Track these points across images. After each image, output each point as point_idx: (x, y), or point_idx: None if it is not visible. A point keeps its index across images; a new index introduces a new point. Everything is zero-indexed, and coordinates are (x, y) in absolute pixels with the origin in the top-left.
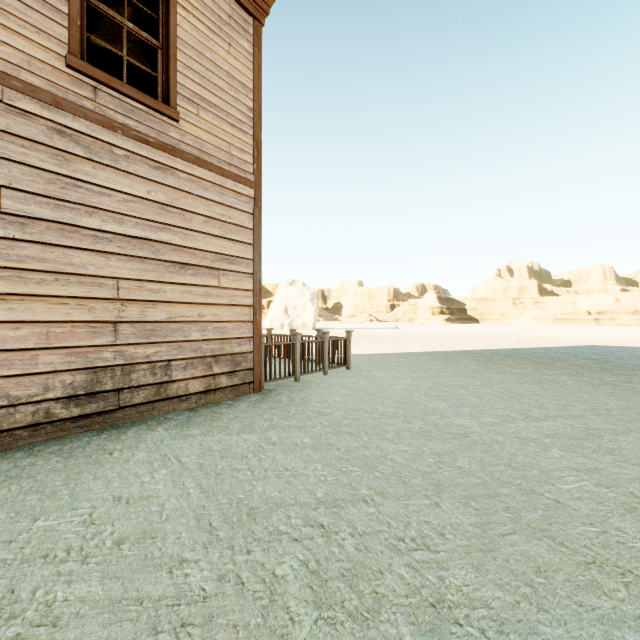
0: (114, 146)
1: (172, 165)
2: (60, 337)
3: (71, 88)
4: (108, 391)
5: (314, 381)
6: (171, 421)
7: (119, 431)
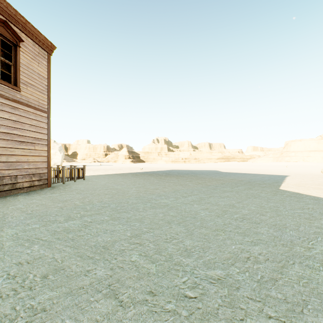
0: None
1: (18, 107)
2: None
3: None
4: None
5: (71, 183)
6: (21, 195)
7: (3, 198)
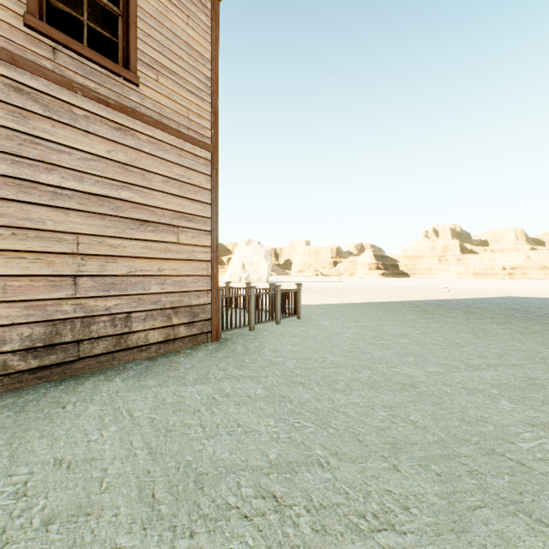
0: (74, 106)
1: (132, 127)
2: (17, 291)
3: (29, 47)
4: (67, 343)
5: (267, 330)
6: (130, 371)
7: (77, 382)
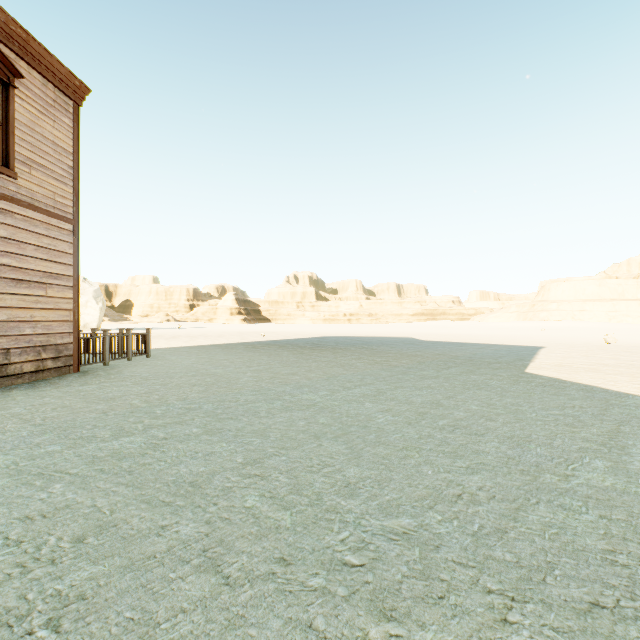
0: None
1: (11, 210)
2: None
3: None
4: None
5: (121, 364)
6: (19, 388)
7: None
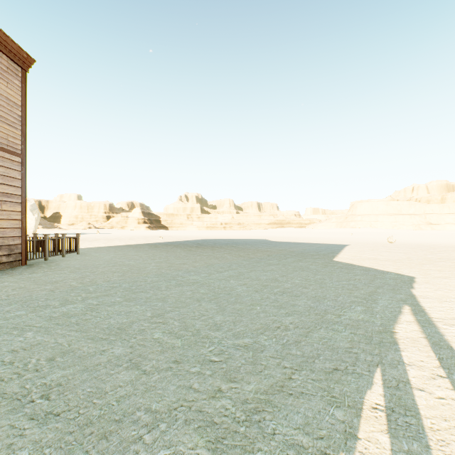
0: None
1: None
2: None
3: None
4: None
5: (58, 259)
6: None
7: None
